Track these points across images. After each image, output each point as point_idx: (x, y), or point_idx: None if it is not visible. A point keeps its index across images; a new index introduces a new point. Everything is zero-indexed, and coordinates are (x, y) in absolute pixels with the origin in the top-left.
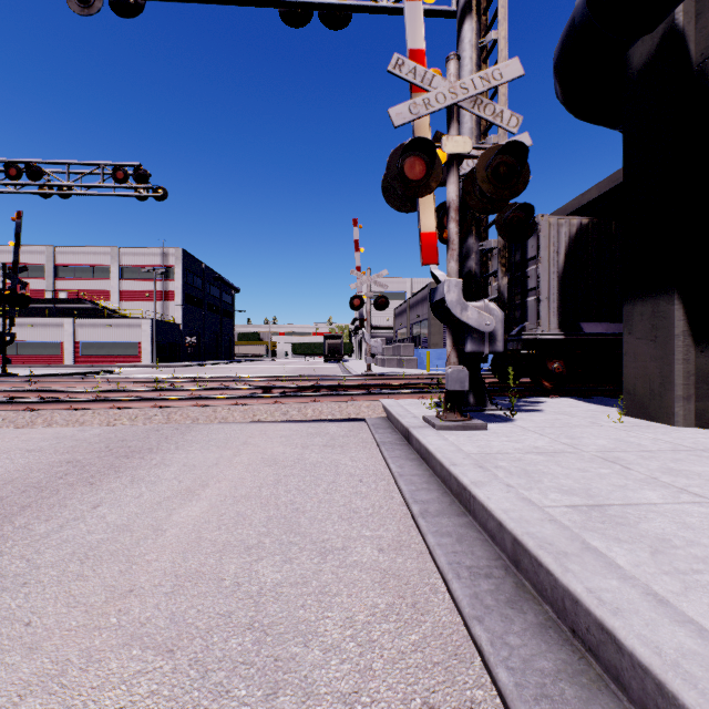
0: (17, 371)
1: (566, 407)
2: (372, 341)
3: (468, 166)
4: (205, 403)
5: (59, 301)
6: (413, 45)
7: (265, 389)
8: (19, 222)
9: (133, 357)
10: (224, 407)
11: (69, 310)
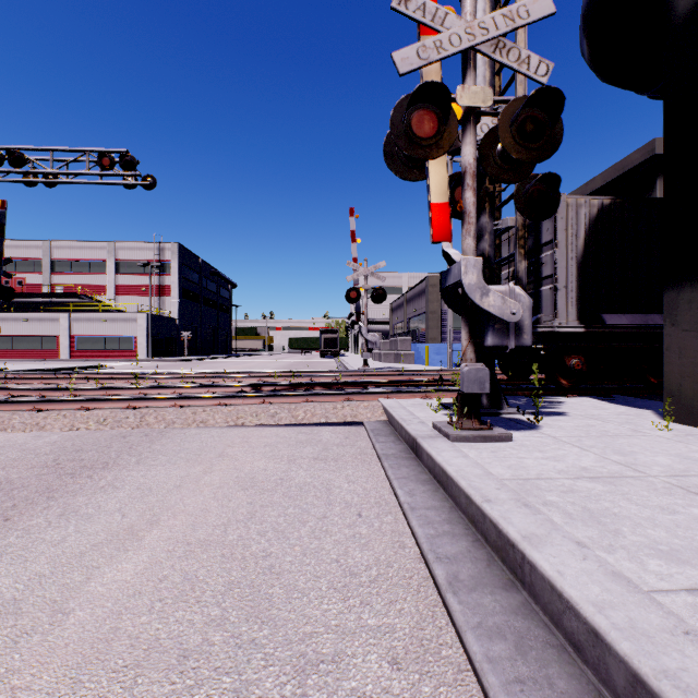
0: (5, 366)
1: (591, 408)
2: (369, 335)
3: (482, 132)
4: (185, 404)
5: (55, 296)
6: None
7: (254, 386)
8: (3, 211)
9: (128, 351)
10: (205, 407)
11: (65, 305)
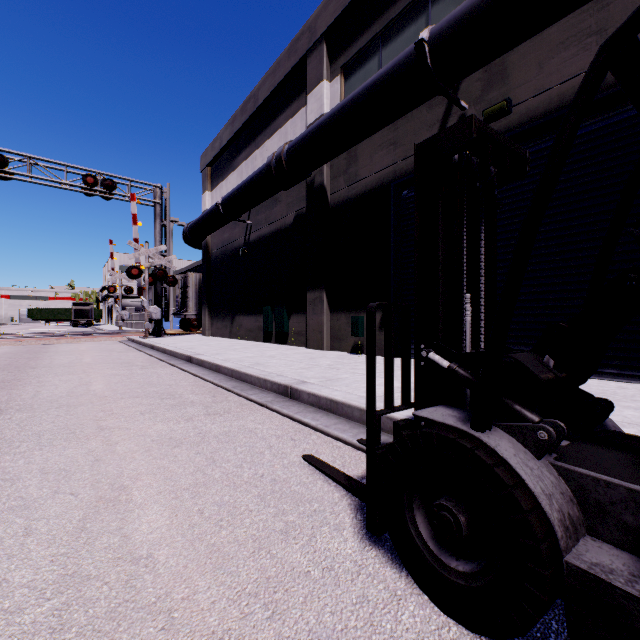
0: None
1: (192, 335)
2: (123, 312)
3: (156, 263)
4: (43, 339)
5: None
6: (136, 237)
7: (64, 335)
8: None
9: None
10: (54, 340)
11: None
